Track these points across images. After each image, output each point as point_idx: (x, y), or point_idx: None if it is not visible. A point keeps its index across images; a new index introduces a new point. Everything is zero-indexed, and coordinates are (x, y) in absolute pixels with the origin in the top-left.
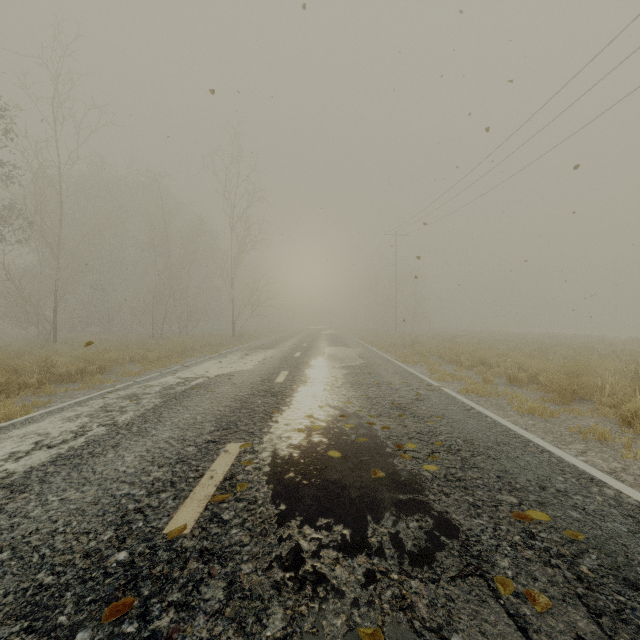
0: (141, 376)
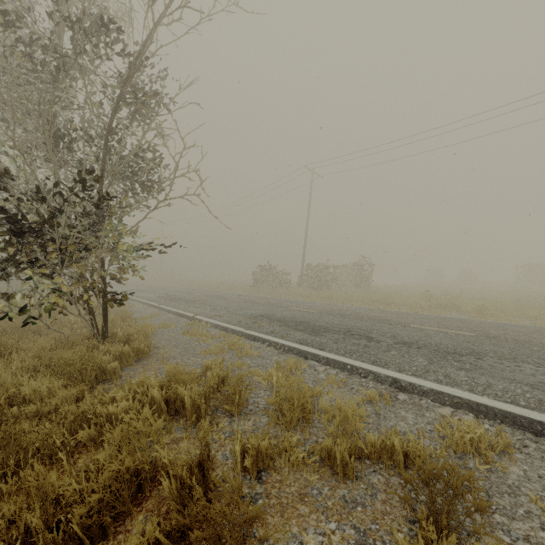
0: None
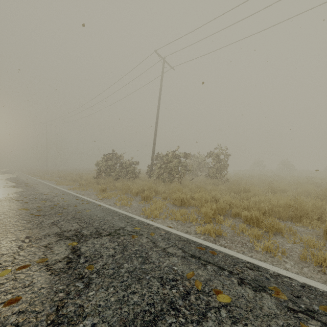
0: None
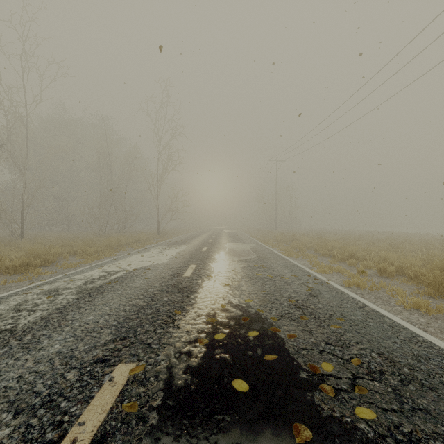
0: (76, 268)
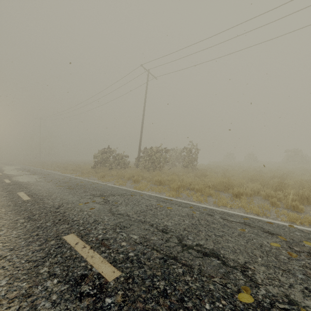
0: None
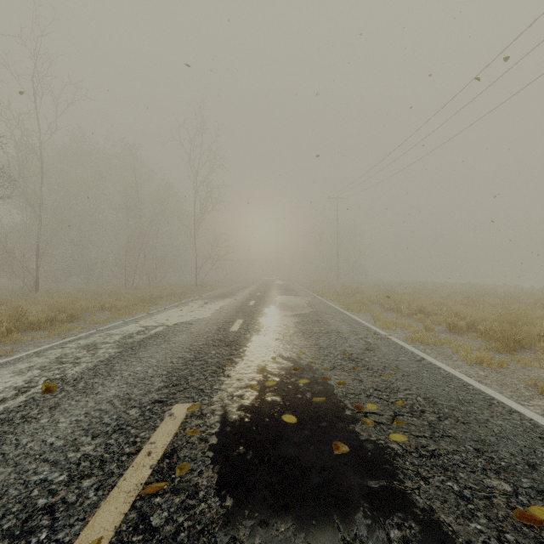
0: (107, 324)
